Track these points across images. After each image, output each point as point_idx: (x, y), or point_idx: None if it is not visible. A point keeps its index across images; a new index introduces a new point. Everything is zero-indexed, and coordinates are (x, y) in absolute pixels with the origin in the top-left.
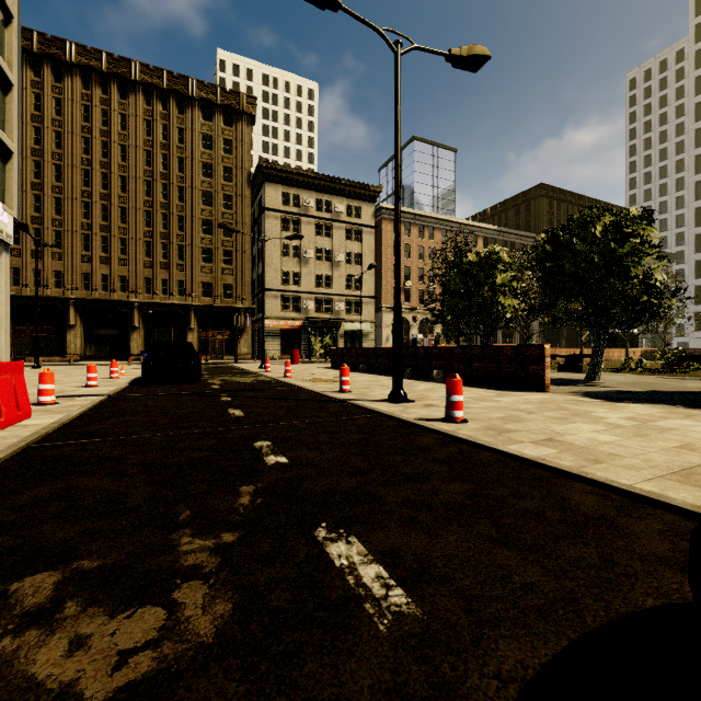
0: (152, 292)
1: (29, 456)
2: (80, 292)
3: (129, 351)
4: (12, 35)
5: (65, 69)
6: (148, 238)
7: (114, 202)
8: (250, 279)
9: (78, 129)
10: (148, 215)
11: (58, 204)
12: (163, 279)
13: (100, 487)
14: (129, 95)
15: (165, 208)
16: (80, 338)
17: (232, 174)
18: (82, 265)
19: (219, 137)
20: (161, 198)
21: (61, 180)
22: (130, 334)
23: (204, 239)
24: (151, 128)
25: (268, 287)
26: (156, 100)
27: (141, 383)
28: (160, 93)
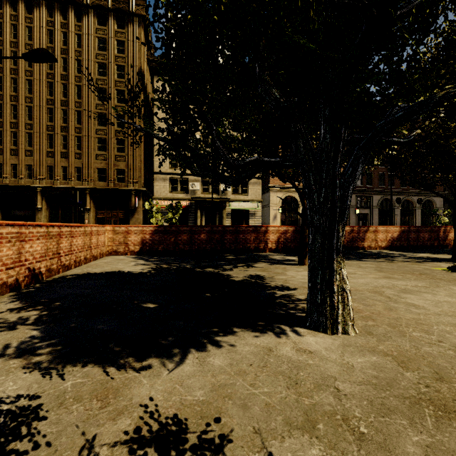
0: (54, 178)
1: None
2: None
3: None
4: None
5: None
6: (50, 131)
7: (21, 102)
8: (140, 164)
9: None
10: (51, 112)
11: None
12: (64, 167)
13: None
14: (34, 10)
15: (65, 105)
16: None
17: (124, 71)
18: None
19: (112, 39)
20: (62, 97)
21: None
22: (35, 214)
23: (99, 130)
24: (53, 37)
25: (157, 171)
26: (56, 11)
27: None
28: (61, 6)
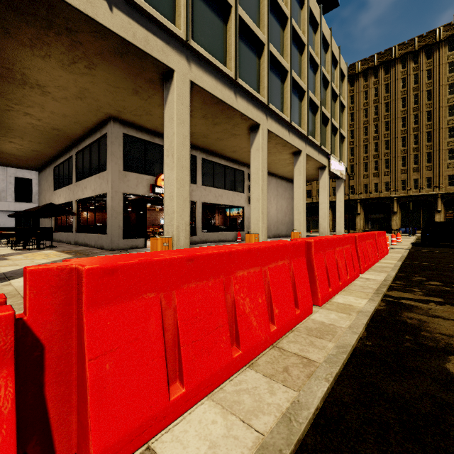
0: (406, 189)
1: (408, 264)
2: (362, 195)
3: (390, 227)
4: (344, 85)
5: (355, 78)
6: (403, 154)
7: (381, 139)
8: None
9: (361, 106)
10: (403, 139)
11: (351, 150)
12: (414, 179)
13: (453, 275)
14: (390, 70)
15: (416, 130)
16: (362, 220)
17: None
18: (363, 180)
19: None
20: (413, 125)
21: (353, 137)
22: (391, 217)
23: (450, 142)
24: (405, 82)
25: None
26: (409, 61)
27: (418, 246)
28: (412, 55)
